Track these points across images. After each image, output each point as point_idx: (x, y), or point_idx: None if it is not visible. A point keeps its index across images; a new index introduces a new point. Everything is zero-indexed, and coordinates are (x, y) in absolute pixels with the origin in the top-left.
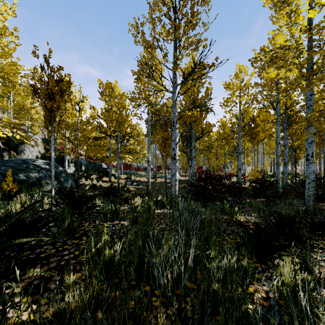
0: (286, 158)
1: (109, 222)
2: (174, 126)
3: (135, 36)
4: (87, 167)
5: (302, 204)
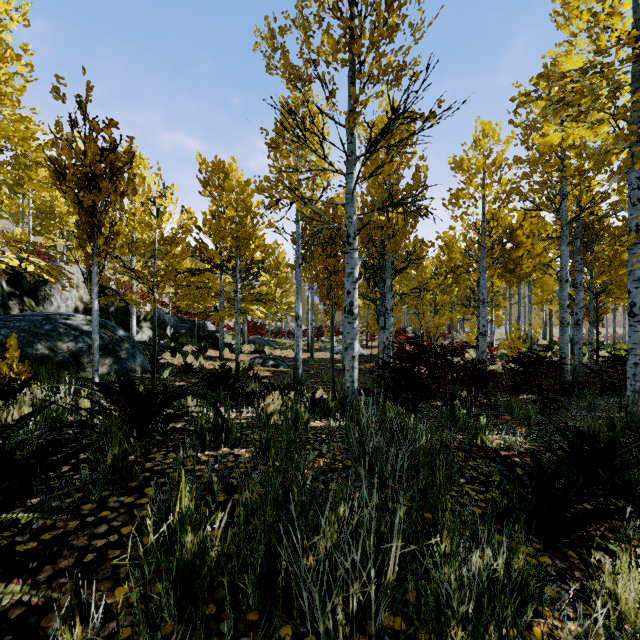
0: (580, 312)
1: (210, 451)
2: (351, 244)
3: (269, 56)
4: (177, 329)
5: (617, 407)
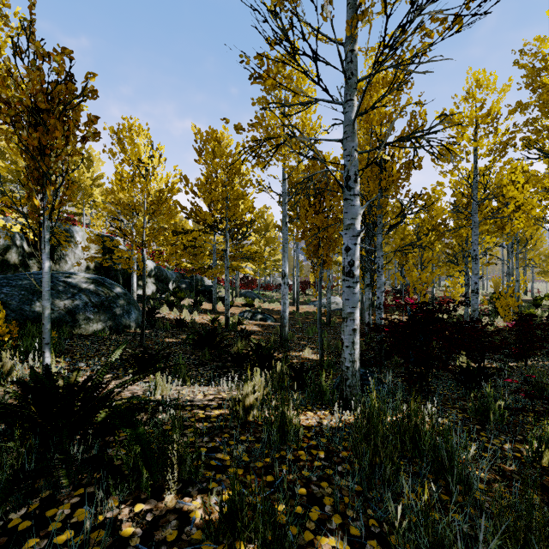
0: None
1: (146, 500)
2: (351, 188)
3: None
4: (178, 284)
5: None
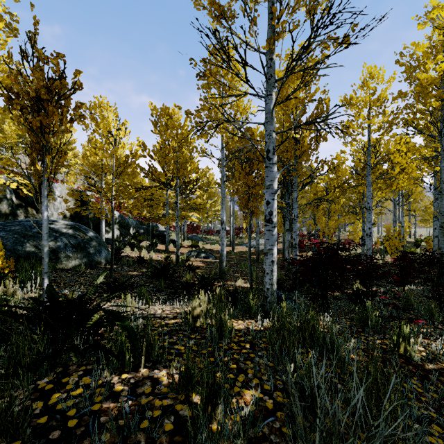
0: None
1: (128, 372)
2: (270, 158)
3: None
4: (137, 229)
5: None
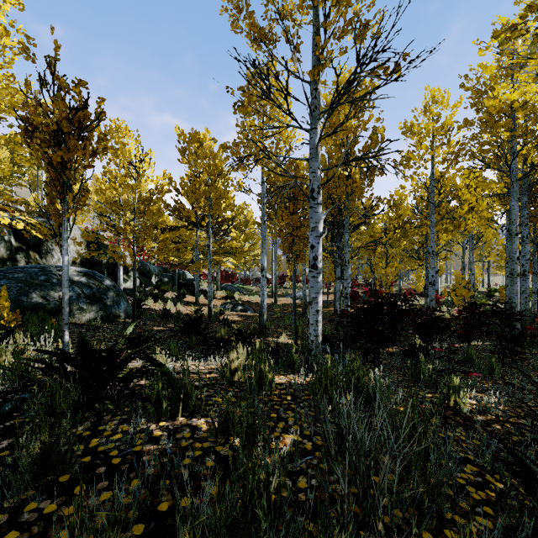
0: (526, 263)
1: (166, 421)
2: (315, 198)
3: (234, 15)
4: (161, 278)
5: None
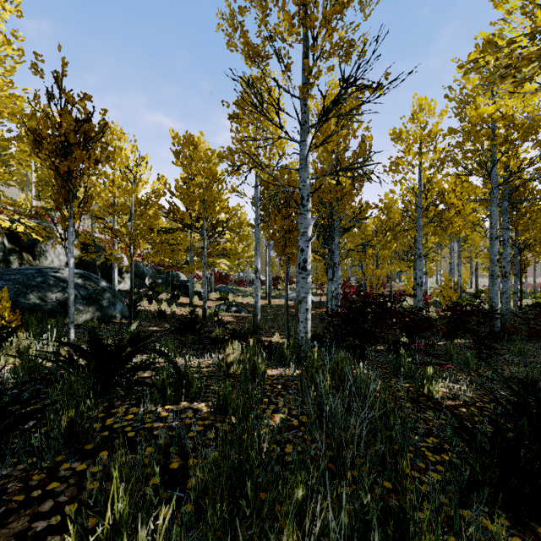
0: (507, 265)
1: (170, 405)
2: (304, 205)
3: (229, 34)
4: (154, 279)
5: None
